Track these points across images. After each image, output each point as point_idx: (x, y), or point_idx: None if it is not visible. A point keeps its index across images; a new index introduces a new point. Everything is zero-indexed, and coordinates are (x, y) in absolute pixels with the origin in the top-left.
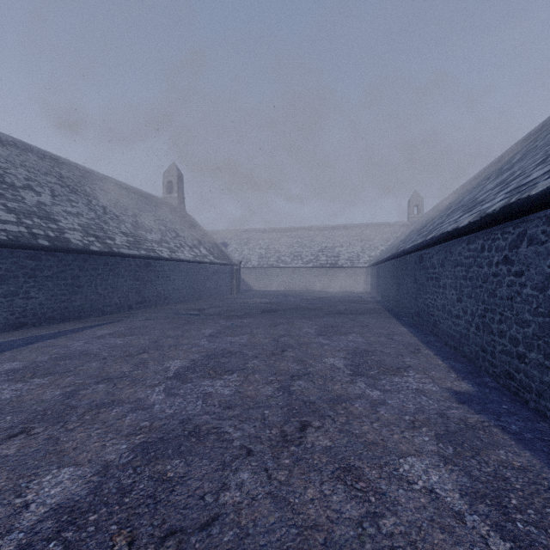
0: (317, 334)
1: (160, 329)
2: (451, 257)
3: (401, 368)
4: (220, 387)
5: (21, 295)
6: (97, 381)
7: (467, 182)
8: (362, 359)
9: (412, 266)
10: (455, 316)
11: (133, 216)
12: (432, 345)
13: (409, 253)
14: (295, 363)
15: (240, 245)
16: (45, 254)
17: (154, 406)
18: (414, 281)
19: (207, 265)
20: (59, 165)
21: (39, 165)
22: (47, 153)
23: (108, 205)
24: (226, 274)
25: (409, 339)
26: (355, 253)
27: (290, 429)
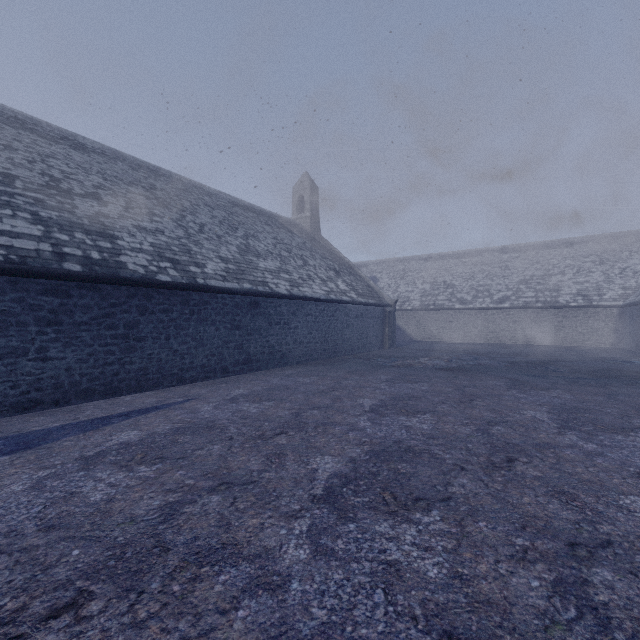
0: None
1: (228, 440)
2: None
3: None
4: None
5: (31, 354)
6: None
7: None
8: None
9: None
10: None
11: (244, 237)
12: None
13: None
14: None
15: (393, 279)
16: (78, 287)
17: None
18: None
19: (346, 305)
20: (157, 177)
21: (127, 174)
22: (144, 163)
23: (209, 223)
24: (374, 319)
25: None
26: (591, 284)
27: None
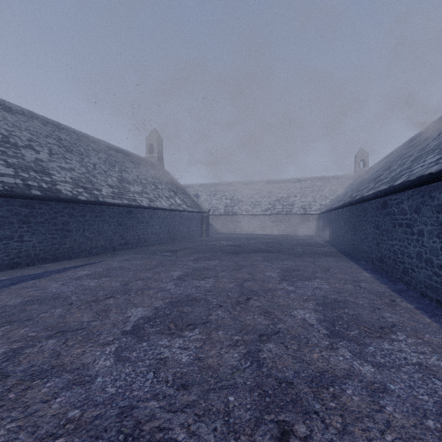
0: (281, 279)
1: (133, 270)
2: (432, 201)
3: (385, 327)
4: (178, 349)
5: (15, 238)
6: (50, 335)
7: (416, 136)
8: (335, 313)
9: (373, 213)
10: (438, 266)
11: (119, 171)
12: (407, 296)
13: (368, 200)
14: (262, 316)
15: (209, 196)
16: (38, 203)
17: (96, 378)
18: (375, 227)
19: (181, 212)
20: (59, 130)
21: (42, 129)
22: (50, 120)
23: (98, 162)
24: (197, 220)
25: (378, 287)
26: (307, 202)
27: (265, 439)
